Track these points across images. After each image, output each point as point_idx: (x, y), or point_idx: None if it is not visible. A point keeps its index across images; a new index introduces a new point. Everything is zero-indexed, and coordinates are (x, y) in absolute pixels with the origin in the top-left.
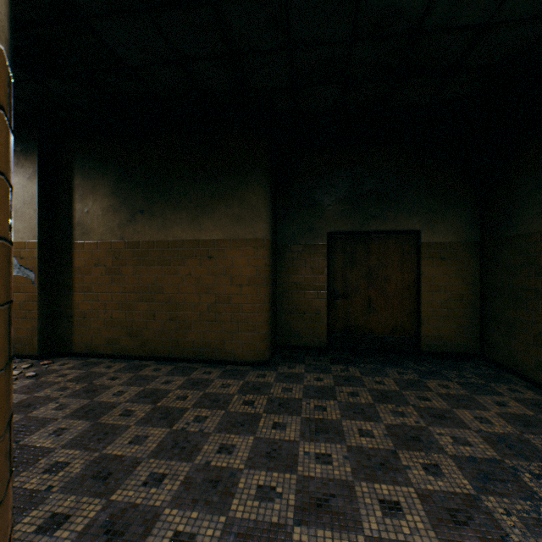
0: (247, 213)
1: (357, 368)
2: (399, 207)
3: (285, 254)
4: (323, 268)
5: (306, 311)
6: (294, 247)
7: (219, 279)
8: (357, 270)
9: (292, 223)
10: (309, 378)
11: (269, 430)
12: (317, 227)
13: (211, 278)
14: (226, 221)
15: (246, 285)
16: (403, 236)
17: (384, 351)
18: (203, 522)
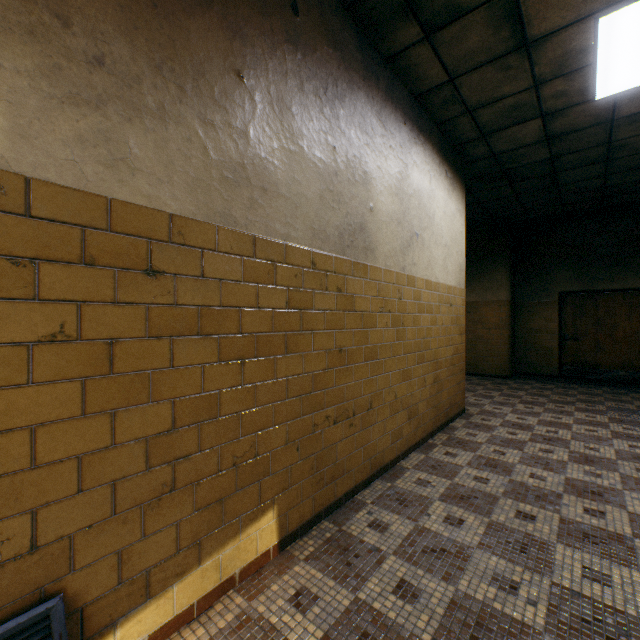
0: (493, 285)
1: (577, 385)
2: (625, 270)
3: (522, 308)
4: (554, 318)
5: (539, 348)
6: (529, 303)
7: (474, 325)
8: (586, 319)
9: (528, 286)
10: (536, 384)
11: (508, 392)
12: (548, 288)
13: (469, 324)
14: (479, 290)
15: (492, 329)
16: (630, 293)
17: (612, 382)
18: (483, 399)
